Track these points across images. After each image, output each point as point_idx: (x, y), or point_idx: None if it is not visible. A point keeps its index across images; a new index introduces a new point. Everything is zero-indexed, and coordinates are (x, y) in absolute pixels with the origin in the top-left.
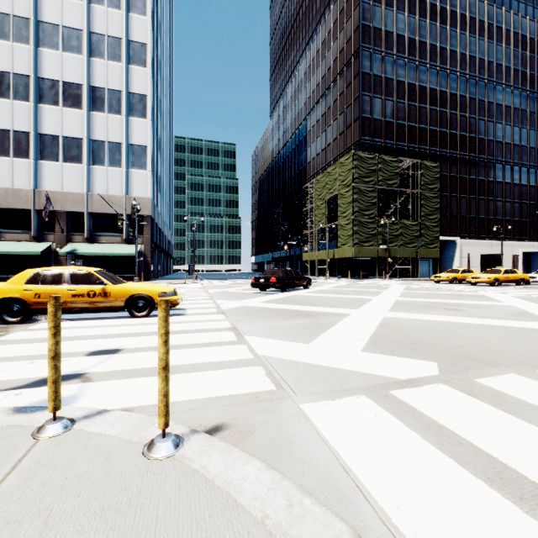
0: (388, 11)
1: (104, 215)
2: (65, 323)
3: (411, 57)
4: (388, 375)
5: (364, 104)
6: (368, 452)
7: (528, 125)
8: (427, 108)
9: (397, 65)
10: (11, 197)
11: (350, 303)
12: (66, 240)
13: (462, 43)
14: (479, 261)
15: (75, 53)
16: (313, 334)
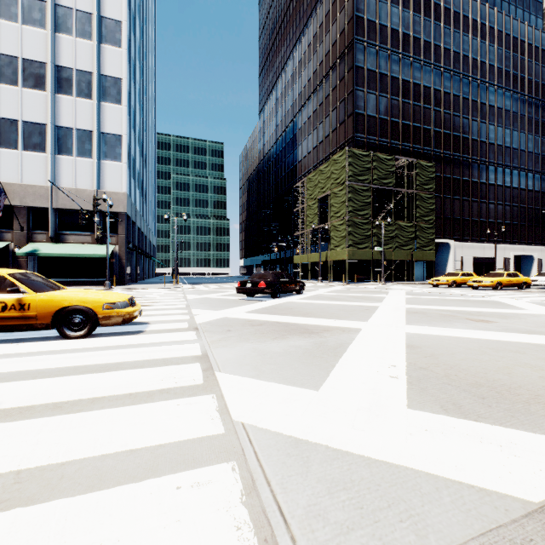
0: (382, 3)
1: (72, 212)
2: None
3: (405, 53)
4: (498, 487)
5: (358, 100)
6: None
7: (519, 128)
8: (421, 107)
9: (391, 60)
10: None
11: (355, 313)
12: (27, 240)
13: (456, 41)
14: (472, 265)
15: (37, 27)
16: (320, 368)
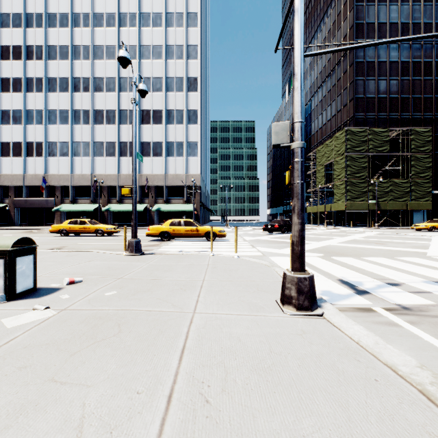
0: (381, 6)
1: (174, 186)
2: (183, 242)
3: None
4: None
5: (357, 87)
6: (280, 261)
7: None
8: (421, 80)
9: (389, 49)
10: (128, 179)
11: (320, 240)
12: (154, 202)
13: None
14: None
15: (158, 92)
16: (285, 248)
